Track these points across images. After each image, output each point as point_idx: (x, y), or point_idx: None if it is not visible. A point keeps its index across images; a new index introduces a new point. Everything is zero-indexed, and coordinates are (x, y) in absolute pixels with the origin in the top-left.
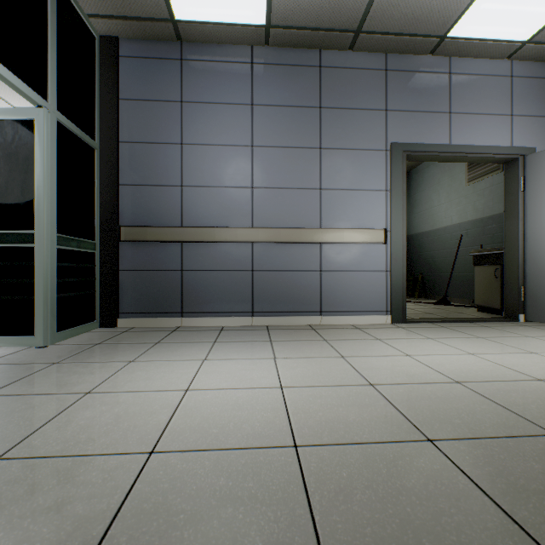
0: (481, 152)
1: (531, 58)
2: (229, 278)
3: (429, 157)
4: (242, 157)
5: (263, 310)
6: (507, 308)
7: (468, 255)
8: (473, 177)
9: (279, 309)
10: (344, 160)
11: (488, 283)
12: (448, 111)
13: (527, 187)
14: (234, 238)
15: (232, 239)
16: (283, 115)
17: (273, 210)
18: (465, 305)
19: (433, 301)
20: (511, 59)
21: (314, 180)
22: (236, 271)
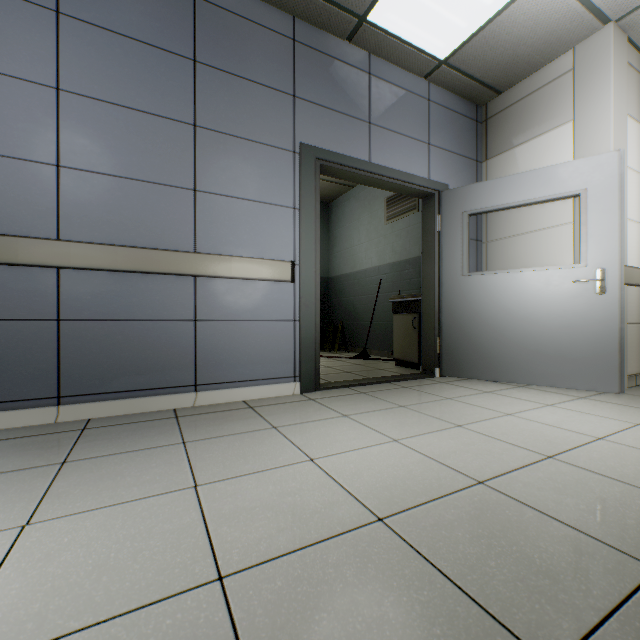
0: (401, 178)
1: (446, 85)
2: (1, 334)
3: (347, 173)
4: (33, 104)
5: (83, 391)
6: (425, 362)
7: (388, 302)
8: (392, 215)
9: (118, 387)
10: (234, 153)
11: (407, 333)
12: (368, 121)
13: (443, 227)
14: (11, 255)
15: (7, 258)
16: (125, 51)
17: (105, 214)
18: (384, 358)
19: (354, 355)
20: (429, 80)
21: (184, 175)
22: (18, 320)
